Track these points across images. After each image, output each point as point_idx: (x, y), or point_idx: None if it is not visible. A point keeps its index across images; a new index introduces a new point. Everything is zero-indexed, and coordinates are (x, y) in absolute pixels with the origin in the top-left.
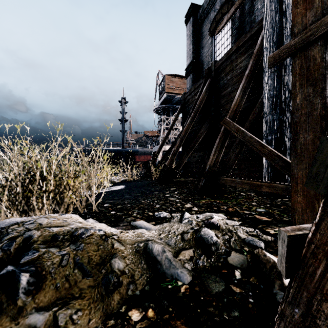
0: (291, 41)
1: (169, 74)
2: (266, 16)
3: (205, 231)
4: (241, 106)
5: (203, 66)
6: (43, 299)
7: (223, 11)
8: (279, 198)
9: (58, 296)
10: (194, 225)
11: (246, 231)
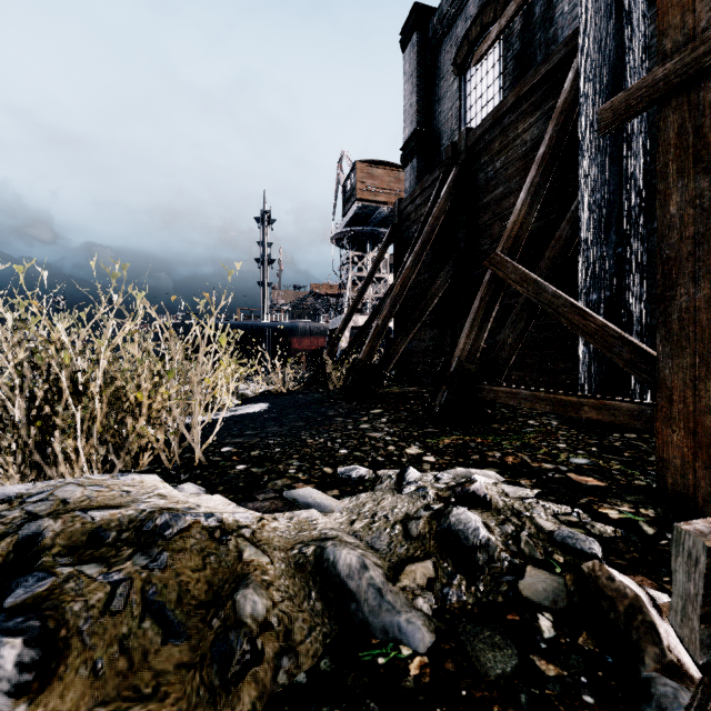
0: (656, 69)
1: (365, 160)
2: (585, 24)
3: (459, 516)
4: (529, 226)
5: (440, 142)
6: (59, 705)
7: (484, 18)
8: (615, 432)
9: (99, 696)
10: (432, 498)
11: (553, 513)
